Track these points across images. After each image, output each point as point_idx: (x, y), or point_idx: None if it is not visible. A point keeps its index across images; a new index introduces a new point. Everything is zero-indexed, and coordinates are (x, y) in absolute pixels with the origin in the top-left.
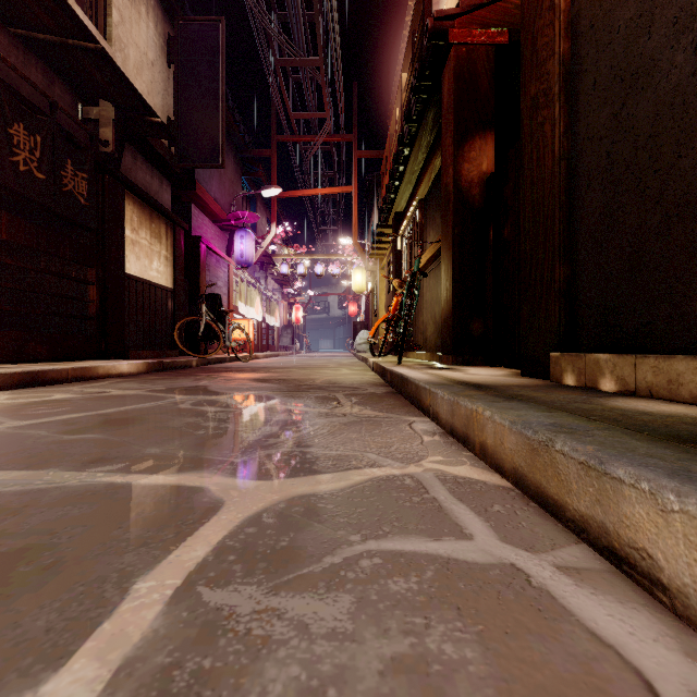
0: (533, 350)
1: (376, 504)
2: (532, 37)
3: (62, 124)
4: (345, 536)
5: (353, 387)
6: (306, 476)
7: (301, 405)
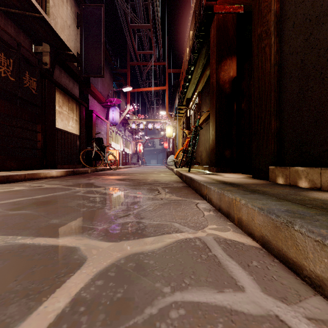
0: (259, 165)
1: (180, 261)
2: (258, 3)
3: (24, 54)
4: (160, 288)
5: (166, 183)
6: (138, 239)
7: (139, 193)
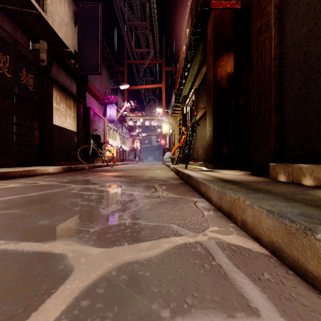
0: (258, 161)
1: (180, 272)
2: None
3: (21, 51)
4: (158, 311)
5: (163, 180)
6: (133, 244)
7: (135, 191)
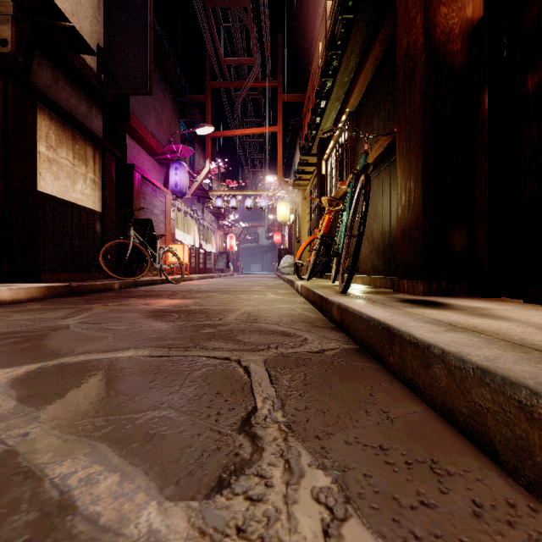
0: None
1: None
2: None
3: None
4: None
5: (282, 331)
6: None
7: (129, 446)
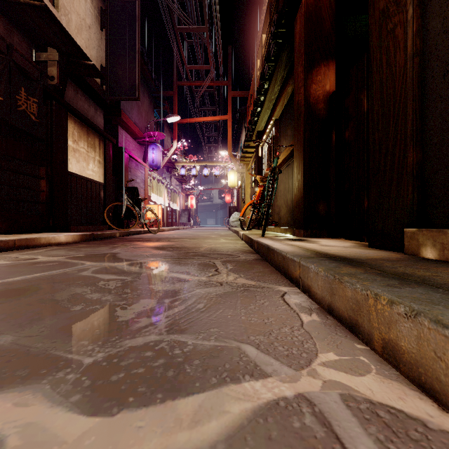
0: (382, 225)
1: None
2: None
3: (20, 63)
4: None
5: (228, 254)
6: (164, 402)
7: (184, 272)
